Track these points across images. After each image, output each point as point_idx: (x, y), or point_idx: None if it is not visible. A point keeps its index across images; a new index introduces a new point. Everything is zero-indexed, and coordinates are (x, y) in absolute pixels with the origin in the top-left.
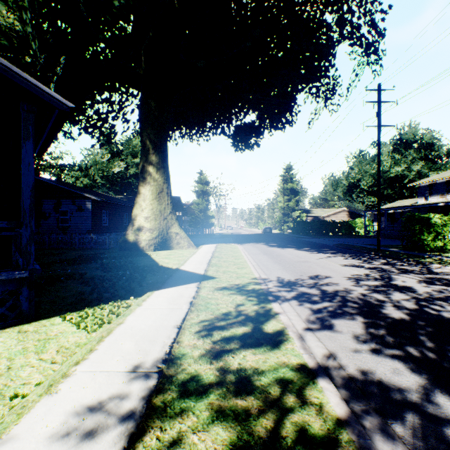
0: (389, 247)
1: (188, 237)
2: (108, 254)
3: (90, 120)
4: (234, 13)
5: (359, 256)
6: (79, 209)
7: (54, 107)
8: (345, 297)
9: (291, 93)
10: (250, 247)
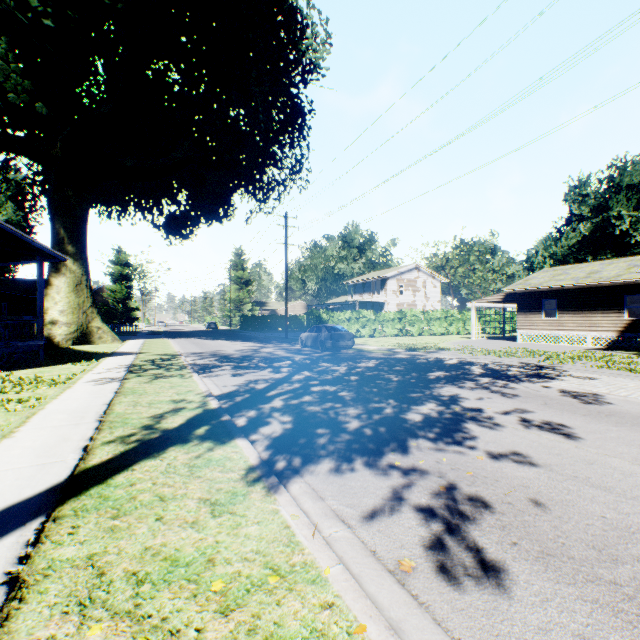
0: None
1: (112, 331)
2: None
3: None
4: (166, 102)
5: (268, 342)
6: None
7: (60, 260)
8: (223, 354)
9: None
10: (183, 340)
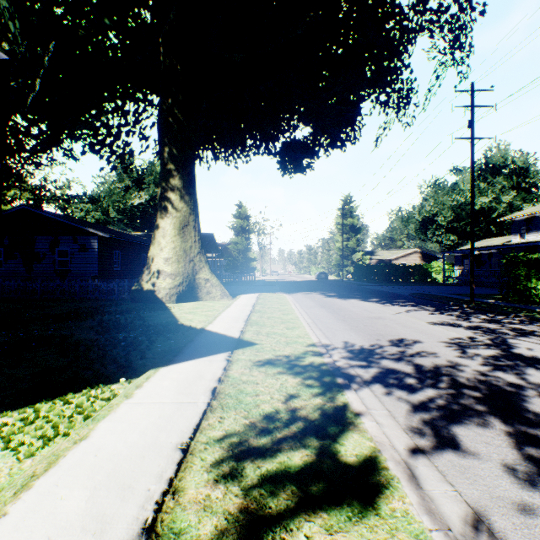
0: (482, 298)
1: (221, 284)
2: (115, 308)
3: (96, 134)
4: None
5: (448, 310)
6: (82, 249)
7: None
8: (455, 377)
9: (353, 101)
10: (302, 297)
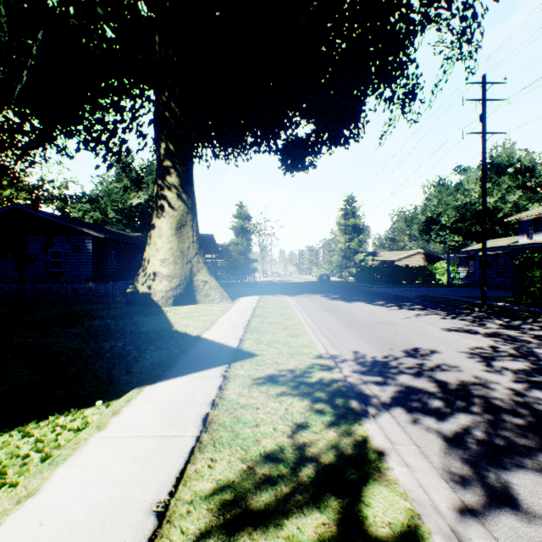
0: (492, 301)
1: (220, 287)
2: (107, 311)
3: (91, 131)
4: None
5: (460, 314)
6: (76, 250)
7: None
8: (488, 398)
9: (357, 98)
10: (305, 300)
